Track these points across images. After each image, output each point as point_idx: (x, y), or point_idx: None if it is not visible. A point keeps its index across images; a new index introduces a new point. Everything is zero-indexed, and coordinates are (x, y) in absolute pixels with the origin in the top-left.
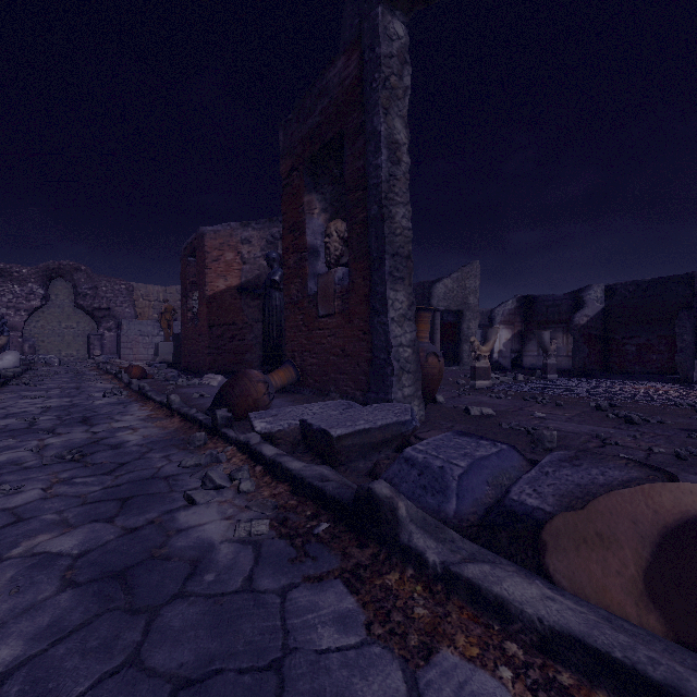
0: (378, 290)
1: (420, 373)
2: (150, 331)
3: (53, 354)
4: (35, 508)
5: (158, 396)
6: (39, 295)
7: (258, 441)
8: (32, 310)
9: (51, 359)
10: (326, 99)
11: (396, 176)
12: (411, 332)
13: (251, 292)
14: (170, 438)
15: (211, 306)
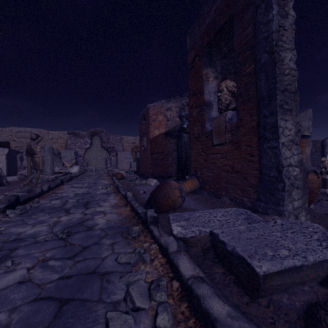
0: (268, 121)
1: (307, 188)
2: (128, 156)
3: (94, 166)
4: (4, 297)
5: (123, 191)
6: (89, 143)
7: (175, 249)
8: (86, 149)
9: (92, 169)
10: (219, 0)
11: (284, 27)
12: (297, 154)
13: (171, 135)
14: (120, 224)
15: (152, 143)
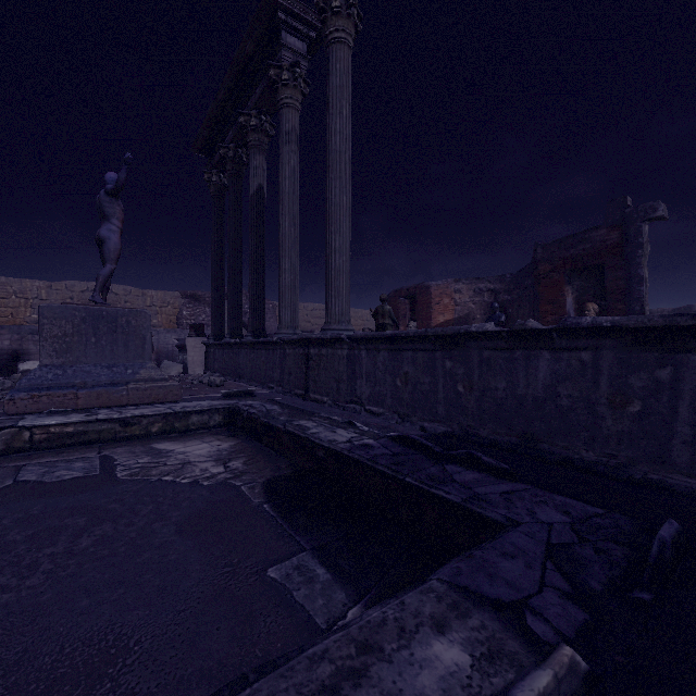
0: None
1: None
2: None
3: None
4: None
5: None
6: None
7: None
8: None
9: None
10: (588, 245)
11: (646, 293)
12: None
13: None
14: None
15: None
